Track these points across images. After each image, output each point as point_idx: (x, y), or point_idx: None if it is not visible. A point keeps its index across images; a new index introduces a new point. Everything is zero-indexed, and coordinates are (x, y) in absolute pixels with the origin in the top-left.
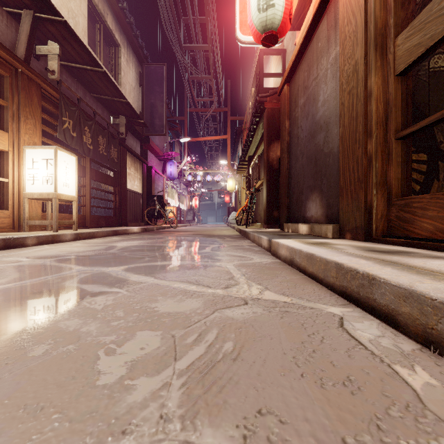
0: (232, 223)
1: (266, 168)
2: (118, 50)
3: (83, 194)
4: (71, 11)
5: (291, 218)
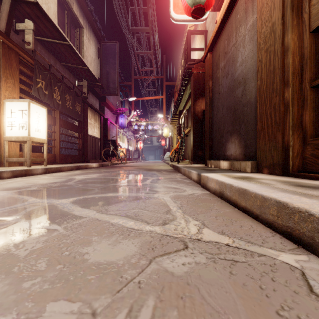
0: (166, 160)
1: (192, 119)
2: (81, 31)
3: (54, 138)
4: None
5: (213, 156)
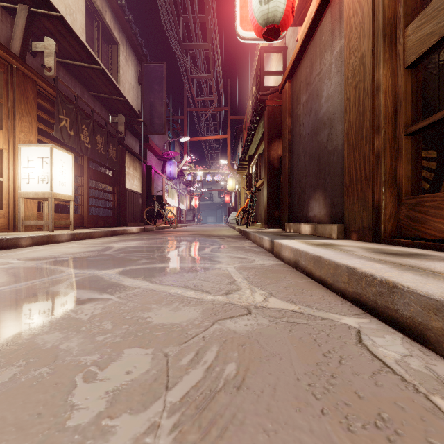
0: (232, 223)
1: (266, 168)
2: (117, 48)
3: (81, 194)
4: (69, 7)
5: (292, 218)
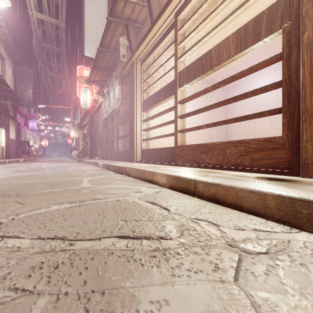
0: (74, 157)
1: (89, 136)
2: (4, 61)
3: None
4: None
5: (96, 155)
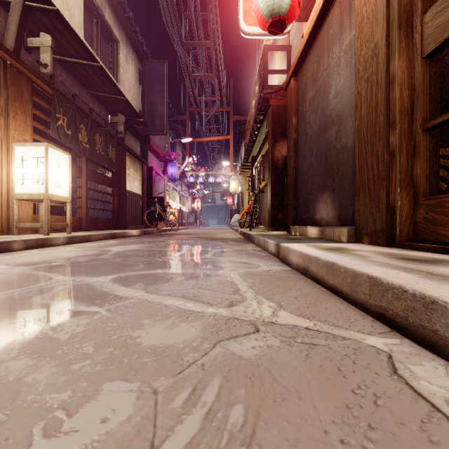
0: (234, 226)
1: (270, 168)
2: (116, 47)
3: (79, 195)
4: (66, 3)
5: (298, 221)
